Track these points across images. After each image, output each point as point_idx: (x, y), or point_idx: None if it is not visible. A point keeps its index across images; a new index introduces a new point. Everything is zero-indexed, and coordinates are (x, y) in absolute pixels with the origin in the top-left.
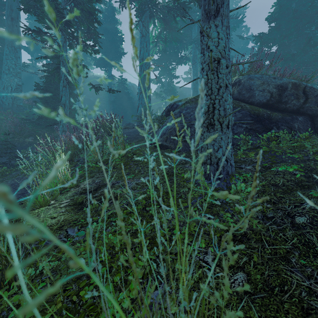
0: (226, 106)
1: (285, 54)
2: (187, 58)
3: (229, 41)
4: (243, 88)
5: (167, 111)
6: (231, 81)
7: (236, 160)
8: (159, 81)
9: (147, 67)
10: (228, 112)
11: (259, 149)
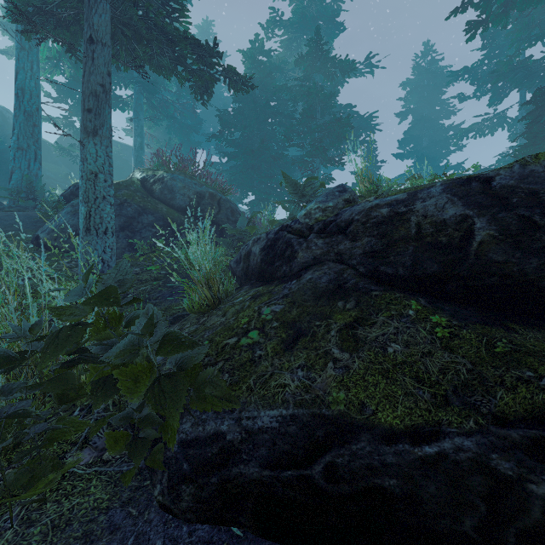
0: (106, 215)
1: (250, 146)
2: (126, 103)
3: (110, 159)
4: (165, 188)
5: (70, 194)
6: (156, 176)
7: (132, 264)
8: (69, 124)
9: (33, 106)
10: (107, 220)
11: (152, 254)
